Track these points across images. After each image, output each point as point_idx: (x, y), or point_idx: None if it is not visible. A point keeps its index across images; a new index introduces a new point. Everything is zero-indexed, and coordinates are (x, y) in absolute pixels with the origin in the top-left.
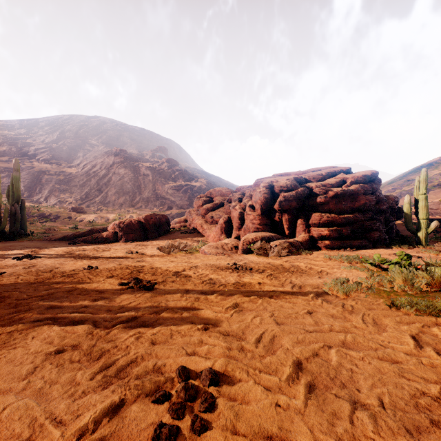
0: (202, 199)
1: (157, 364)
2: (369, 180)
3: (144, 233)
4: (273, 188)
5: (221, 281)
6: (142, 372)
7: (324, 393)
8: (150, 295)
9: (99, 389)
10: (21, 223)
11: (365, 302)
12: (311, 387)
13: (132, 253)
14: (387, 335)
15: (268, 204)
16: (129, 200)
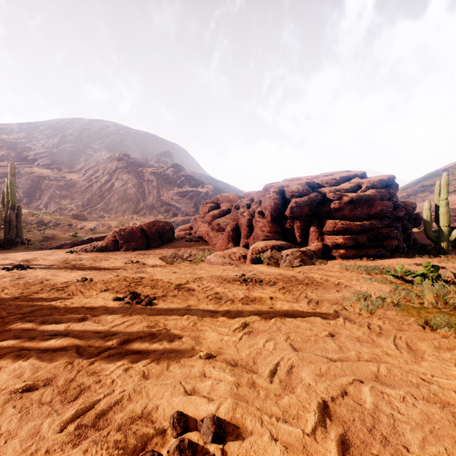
0: (209, 205)
1: (147, 407)
2: (386, 184)
3: (146, 241)
4: (284, 193)
5: (228, 295)
6: (127, 420)
7: (362, 453)
8: (147, 313)
9: (68, 447)
10: (17, 231)
11: (394, 321)
12: (345, 443)
13: (132, 263)
14: (428, 365)
15: (278, 210)
16: (133, 207)
